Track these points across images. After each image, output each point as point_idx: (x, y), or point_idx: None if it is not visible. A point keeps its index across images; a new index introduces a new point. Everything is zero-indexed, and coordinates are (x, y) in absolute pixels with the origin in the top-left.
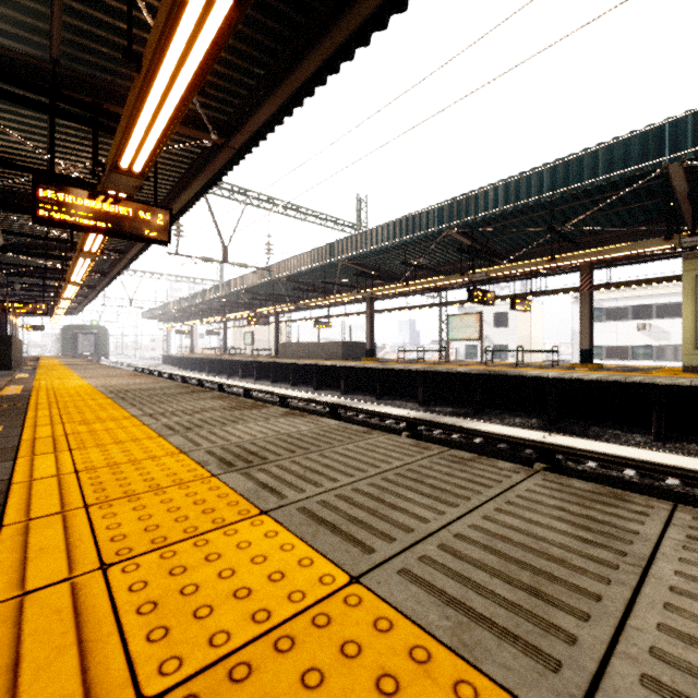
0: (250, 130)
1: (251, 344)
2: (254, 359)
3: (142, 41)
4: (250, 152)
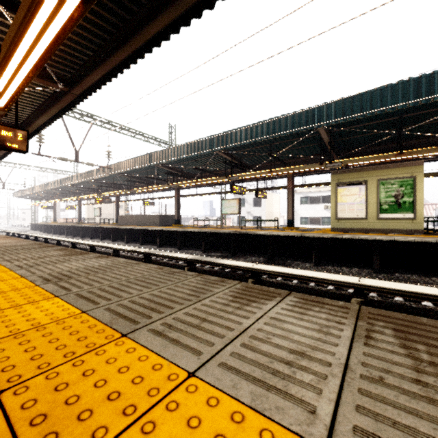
0: (85, 85)
1: (99, 215)
2: (100, 226)
3: (5, 25)
4: (86, 98)
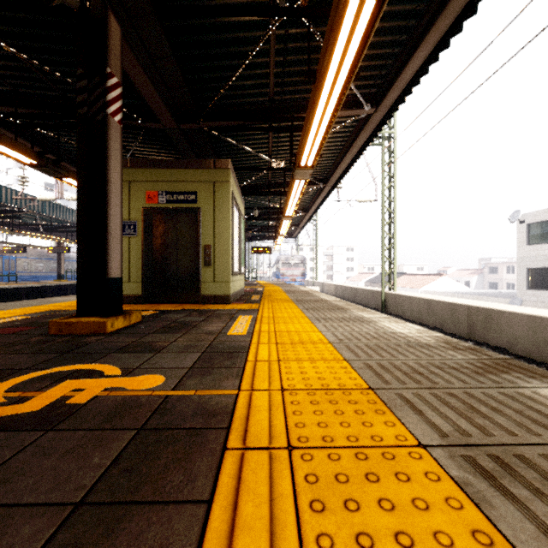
0: None
1: None
2: None
3: None
4: None
